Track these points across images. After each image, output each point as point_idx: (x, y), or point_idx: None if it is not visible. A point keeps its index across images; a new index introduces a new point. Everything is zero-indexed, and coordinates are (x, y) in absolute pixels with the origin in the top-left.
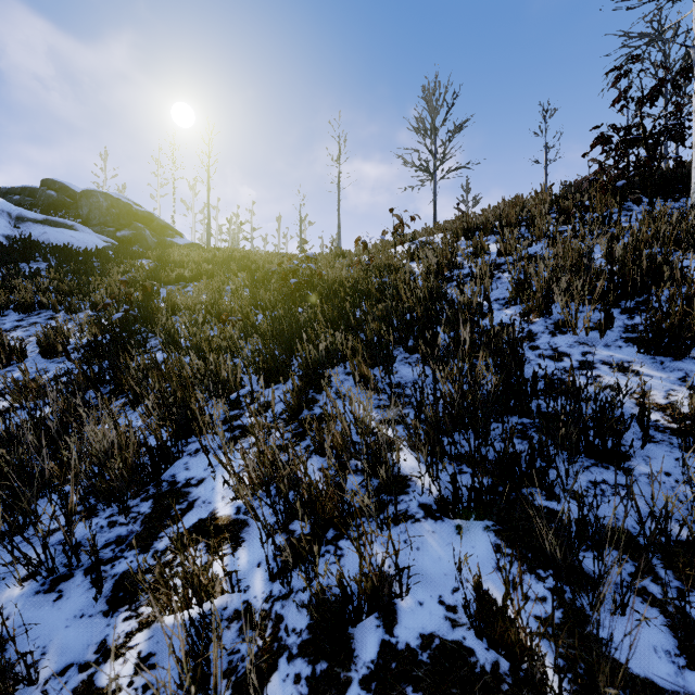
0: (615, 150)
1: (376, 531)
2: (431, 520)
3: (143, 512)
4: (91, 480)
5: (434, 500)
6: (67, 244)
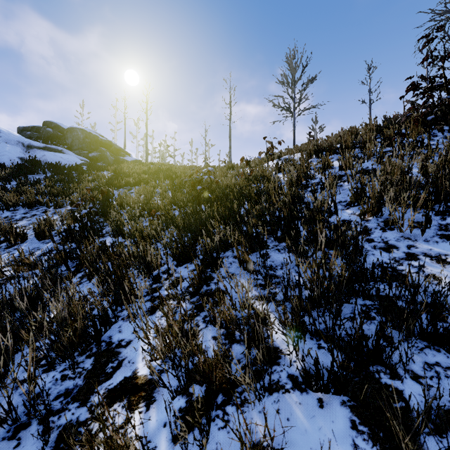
0: (423, 93)
1: (254, 402)
2: (298, 392)
3: (86, 367)
4: (50, 345)
5: (300, 372)
6: (58, 162)
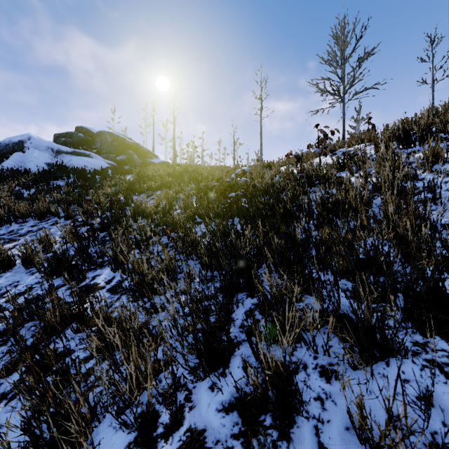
0: None
1: None
2: None
3: None
4: None
5: None
6: (84, 167)
